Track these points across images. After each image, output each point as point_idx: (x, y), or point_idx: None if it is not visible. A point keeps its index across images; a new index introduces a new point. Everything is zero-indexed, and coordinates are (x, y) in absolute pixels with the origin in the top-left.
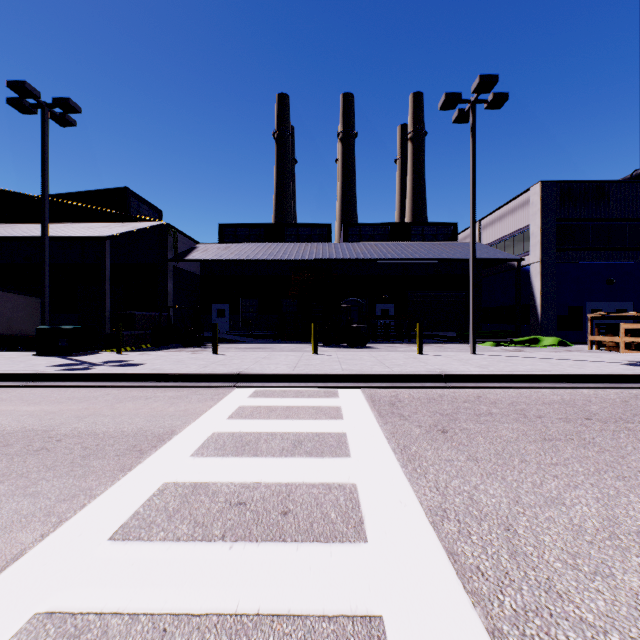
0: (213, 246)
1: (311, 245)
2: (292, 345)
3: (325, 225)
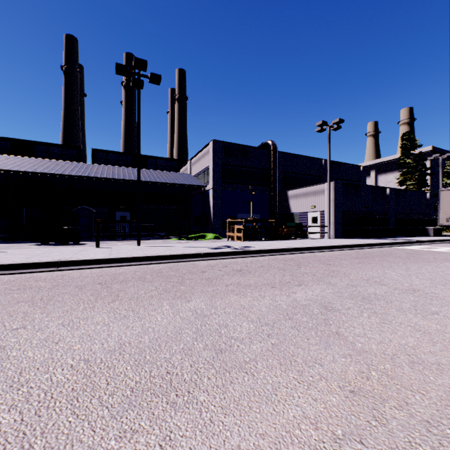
0: None
1: (54, 162)
2: (9, 245)
3: (75, 147)
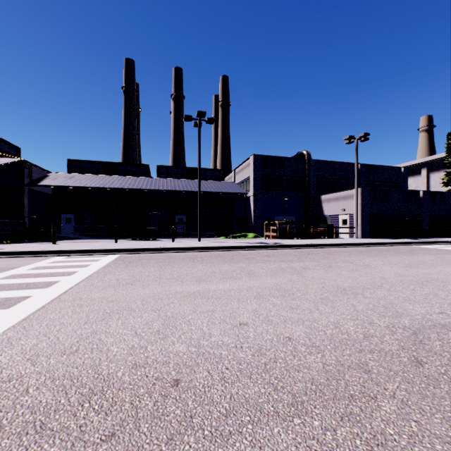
0: (62, 175)
1: (133, 178)
2: (112, 240)
3: (145, 165)
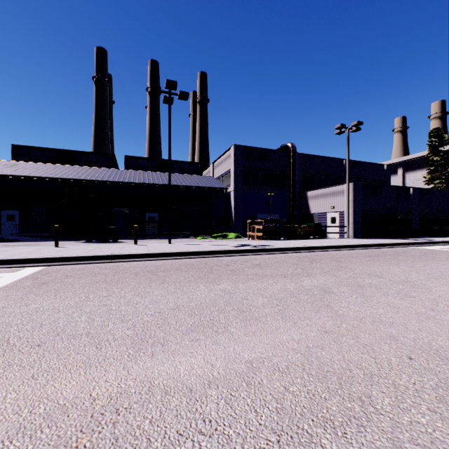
0: (0, 163)
1: (93, 169)
2: (61, 242)
3: (110, 155)
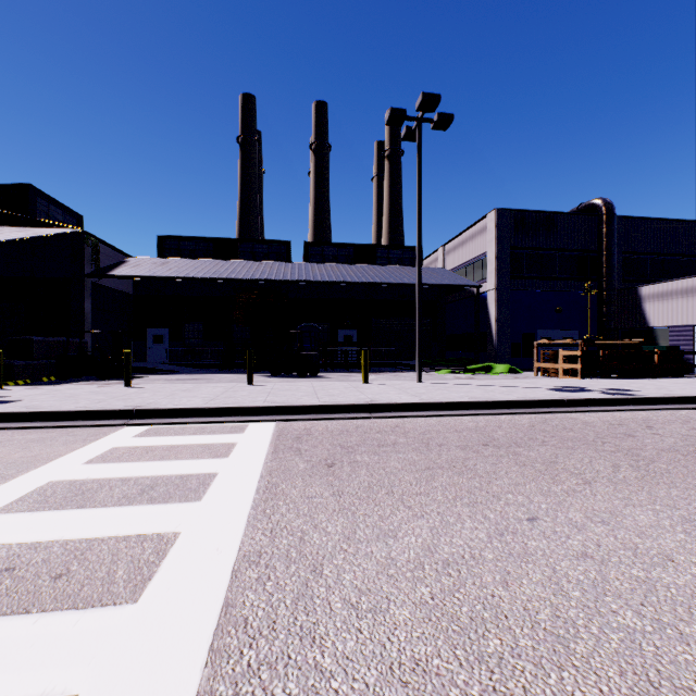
0: (148, 261)
1: (266, 264)
2: (236, 375)
3: (284, 243)
